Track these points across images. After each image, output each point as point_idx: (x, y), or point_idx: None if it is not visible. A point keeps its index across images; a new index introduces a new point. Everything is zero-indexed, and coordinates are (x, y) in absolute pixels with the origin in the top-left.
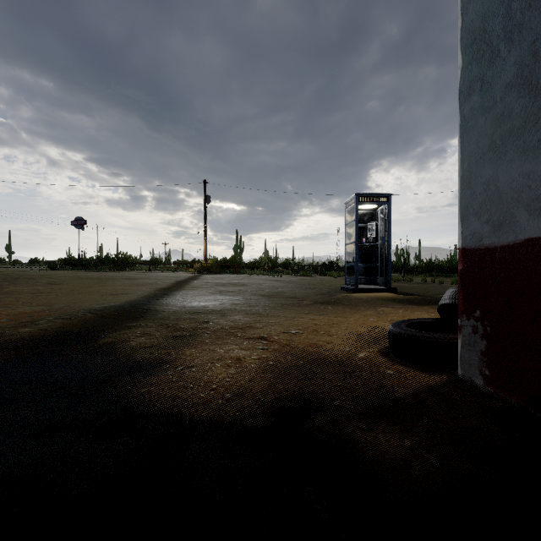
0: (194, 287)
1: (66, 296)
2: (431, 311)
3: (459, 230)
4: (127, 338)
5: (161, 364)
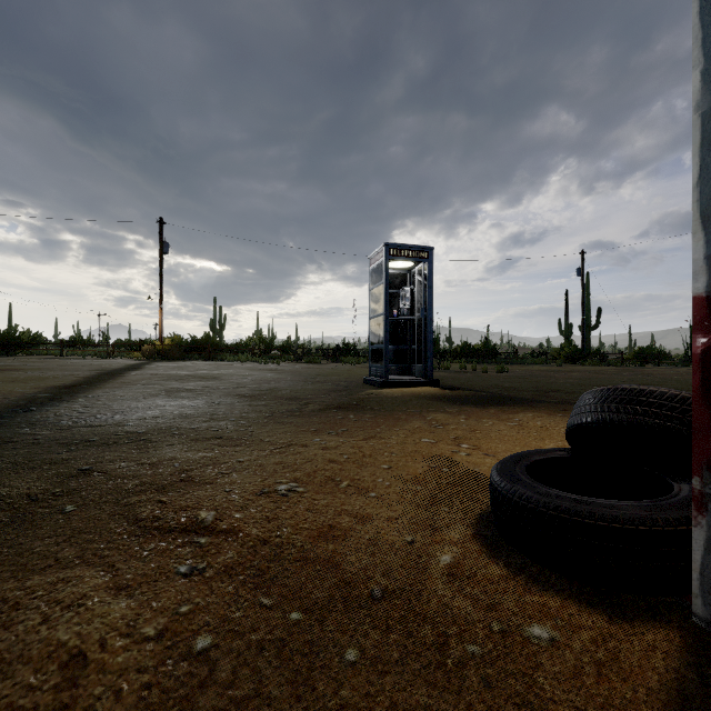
0: (125, 384)
1: None
2: (504, 417)
3: (697, 250)
4: None
5: None
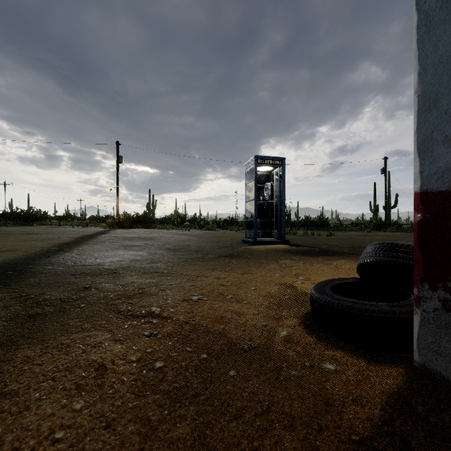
0: (99, 242)
1: None
2: (327, 262)
3: (416, 168)
4: None
5: None
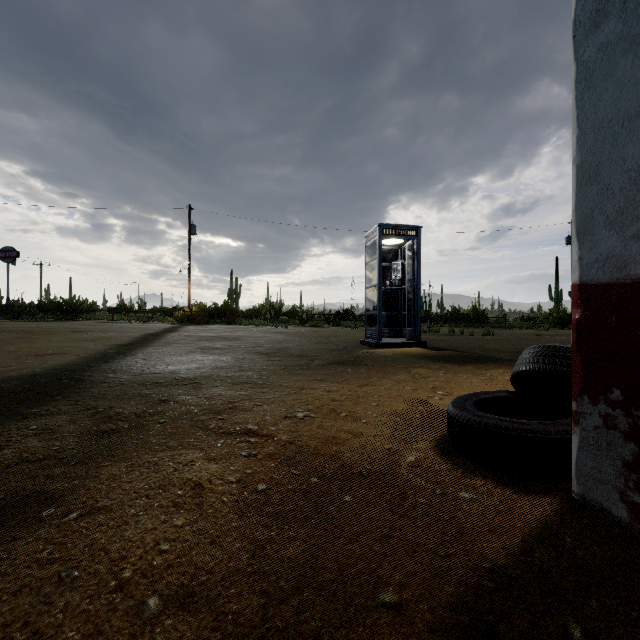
0: (168, 343)
1: None
2: (478, 373)
3: (574, 254)
4: (3, 441)
5: (38, 507)
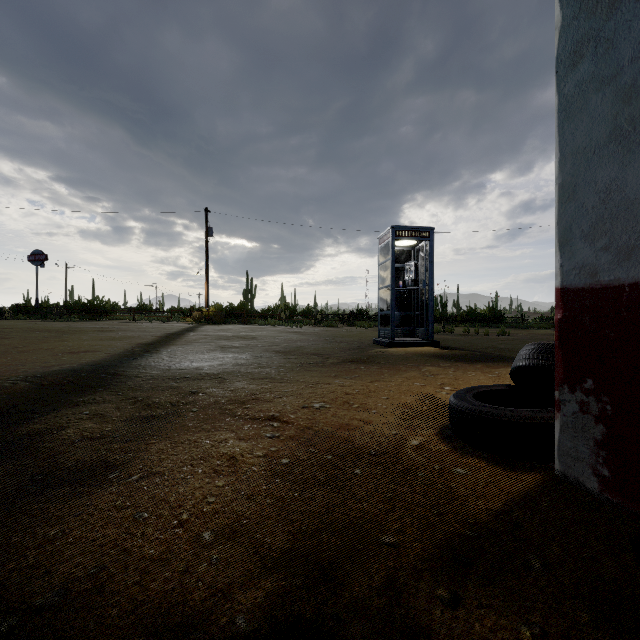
0: (189, 342)
1: (2, 355)
2: (487, 371)
3: (556, 262)
4: (64, 423)
5: (105, 471)
